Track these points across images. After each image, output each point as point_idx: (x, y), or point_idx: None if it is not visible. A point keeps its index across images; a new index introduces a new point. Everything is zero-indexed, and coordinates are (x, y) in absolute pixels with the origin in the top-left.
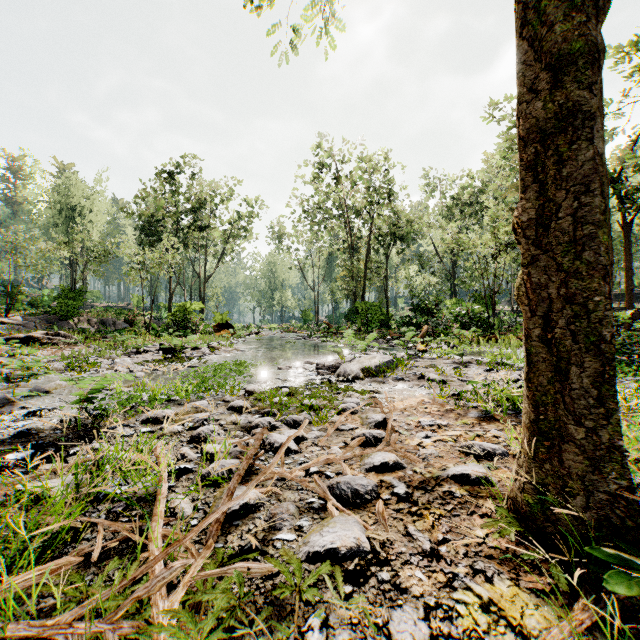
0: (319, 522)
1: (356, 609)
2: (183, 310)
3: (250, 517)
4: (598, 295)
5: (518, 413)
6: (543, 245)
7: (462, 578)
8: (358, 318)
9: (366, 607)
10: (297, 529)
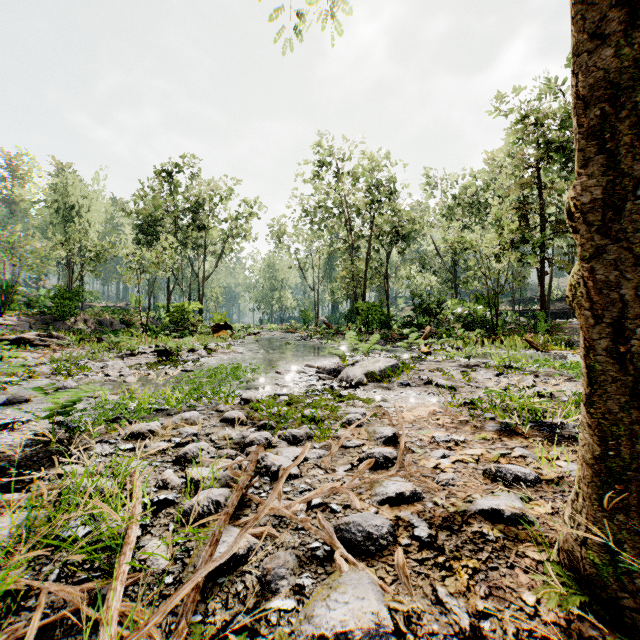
0: (324, 579)
1: None
2: (181, 310)
3: (239, 571)
4: None
5: (540, 426)
6: (612, 233)
7: None
8: (358, 318)
9: None
10: (297, 591)
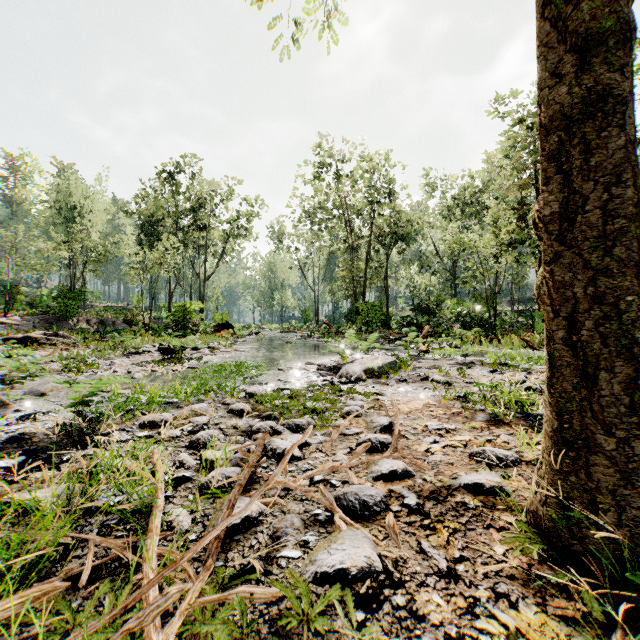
0: (326, 537)
1: (370, 639)
2: (183, 310)
3: (252, 531)
4: (630, 294)
5: (527, 416)
6: (567, 241)
7: (484, 603)
8: (358, 318)
9: (381, 637)
10: (302, 545)
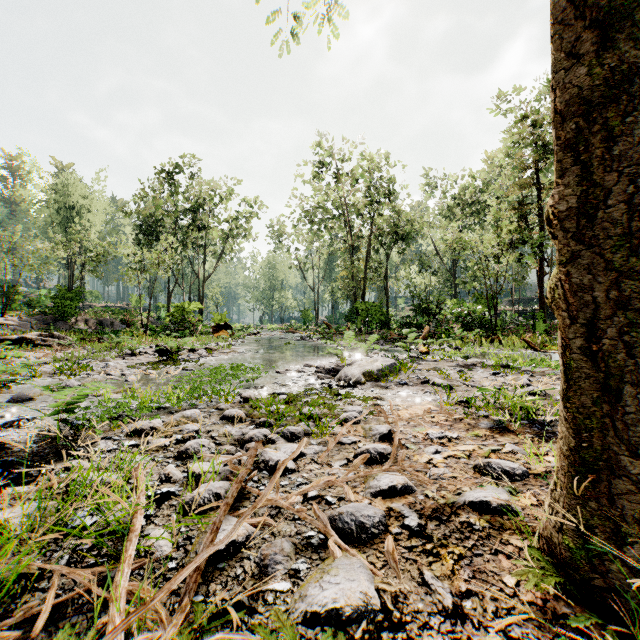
0: (318, 564)
1: None
2: (181, 310)
3: (238, 557)
4: None
5: (532, 423)
6: (586, 239)
7: None
8: (358, 318)
9: None
10: (293, 574)
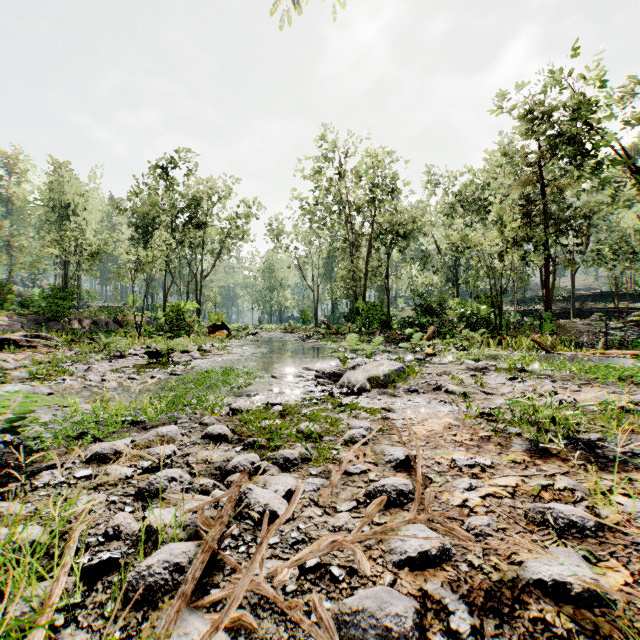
0: None
1: None
2: (177, 310)
3: None
4: None
5: (576, 443)
6: None
7: None
8: (359, 318)
9: None
10: None
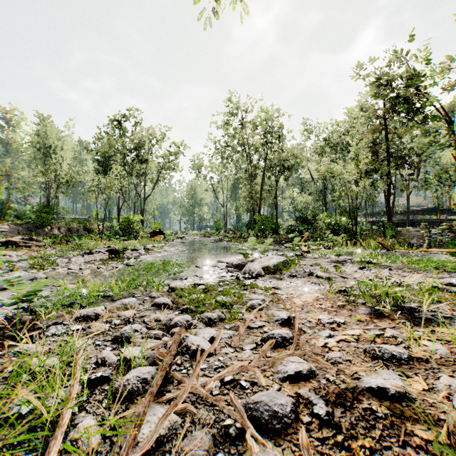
0: None
1: None
2: (127, 221)
3: (160, 450)
4: None
5: (401, 309)
6: None
7: None
8: (256, 227)
9: None
10: None
